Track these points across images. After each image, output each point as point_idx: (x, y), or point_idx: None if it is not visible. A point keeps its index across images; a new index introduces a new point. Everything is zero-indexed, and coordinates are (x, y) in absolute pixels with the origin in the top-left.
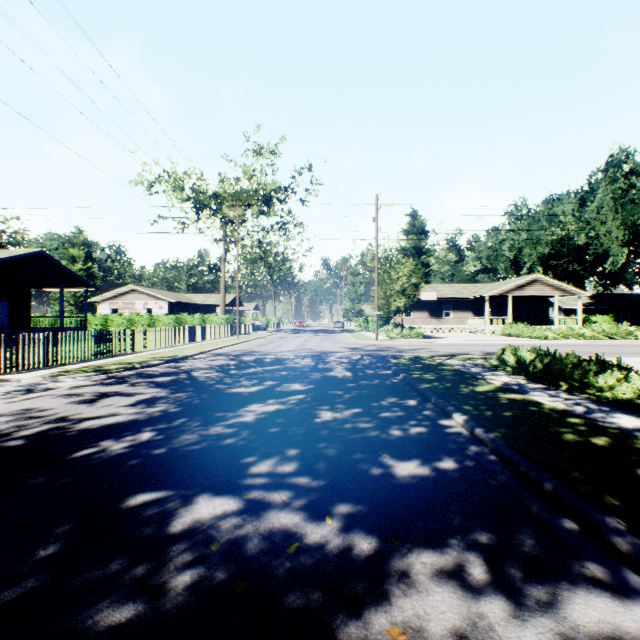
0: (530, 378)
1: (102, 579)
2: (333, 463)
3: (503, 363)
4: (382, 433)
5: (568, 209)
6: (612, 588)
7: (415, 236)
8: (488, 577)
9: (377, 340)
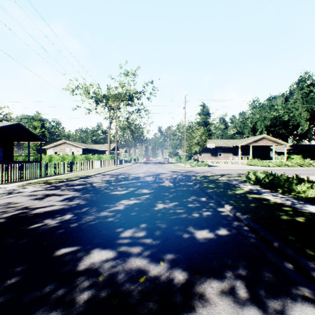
0: (262, 186)
1: (39, 297)
2: (164, 231)
3: (248, 179)
4: (189, 215)
5: (279, 103)
6: (314, 302)
7: (204, 116)
8: (247, 295)
9: (185, 167)
